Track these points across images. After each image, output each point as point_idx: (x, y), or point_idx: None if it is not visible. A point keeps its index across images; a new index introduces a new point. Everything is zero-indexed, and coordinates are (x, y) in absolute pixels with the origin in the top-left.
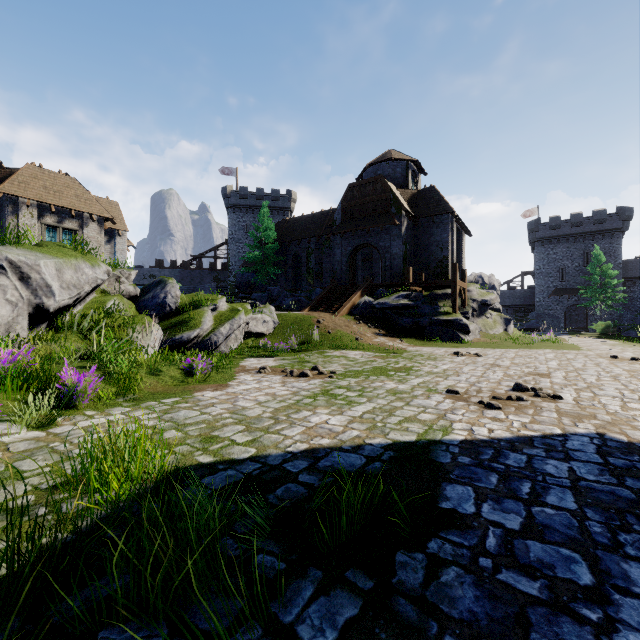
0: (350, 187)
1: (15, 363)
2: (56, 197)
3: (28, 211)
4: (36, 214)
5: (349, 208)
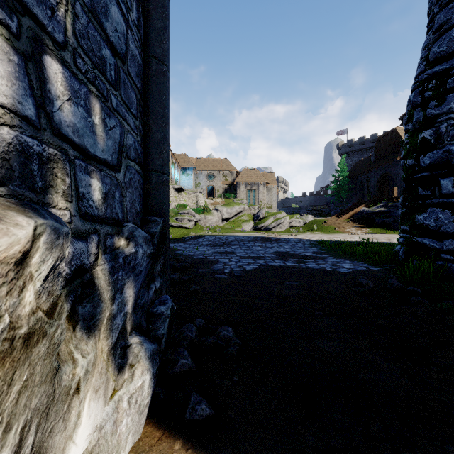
0: (378, 139)
1: (213, 226)
2: (250, 179)
3: (242, 186)
4: (244, 186)
5: (378, 152)
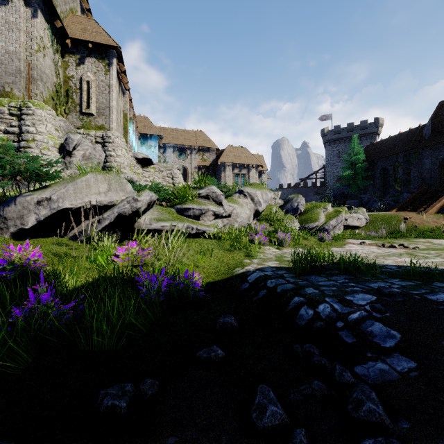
0: (441, 104)
1: (263, 229)
2: (238, 159)
3: (228, 168)
4: (231, 169)
5: (440, 122)
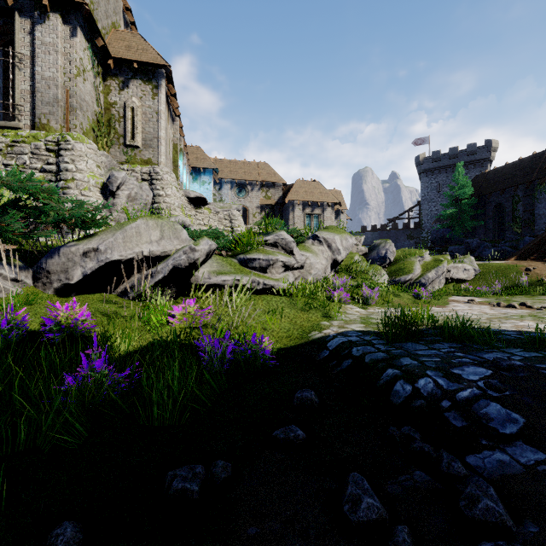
0: None
1: (344, 283)
2: (310, 196)
3: (298, 208)
4: (301, 208)
5: None
